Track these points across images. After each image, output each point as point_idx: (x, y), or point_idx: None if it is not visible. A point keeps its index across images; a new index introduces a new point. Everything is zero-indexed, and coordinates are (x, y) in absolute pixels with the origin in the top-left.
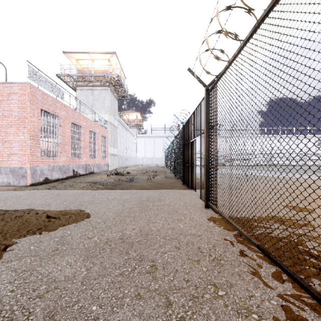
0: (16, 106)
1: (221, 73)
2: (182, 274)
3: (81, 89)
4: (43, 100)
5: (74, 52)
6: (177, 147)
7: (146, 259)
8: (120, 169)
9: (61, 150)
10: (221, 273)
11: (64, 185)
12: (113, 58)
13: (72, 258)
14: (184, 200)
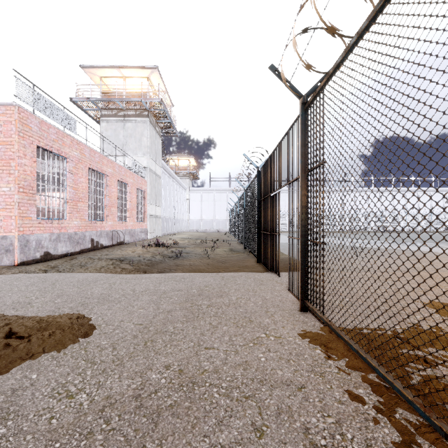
0: None
1: (338, 62)
2: None
3: (107, 120)
4: (41, 132)
5: (97, 66)
6: (249, 205)
7: None
8: (165, 237)
9: (72, 210)
10: None
11: (72, 265)
12: (153, 75)
13: None
14: (262, 295)
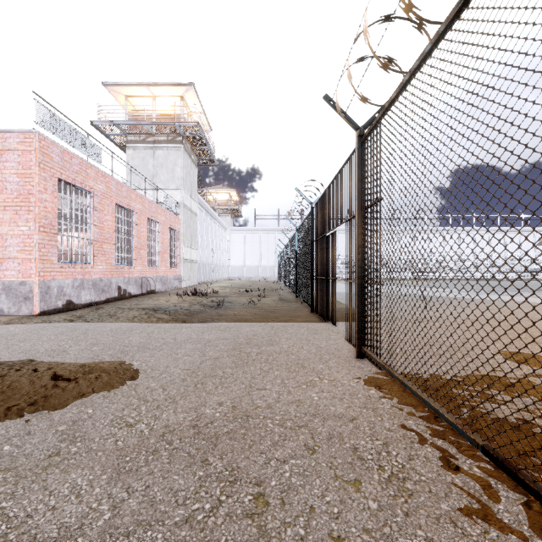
0: (13, 173)
1: (393, 97)
2: (324, 520)
3: (134, 147)
4: (63, 163)
5: (123, 83)
6: (301, 246)
7: (244, 477)
8: (202, 285)
9: (96, 252)
10: (413, 515)
11: (100, 315)
12: (189, 94)
13: (85, 476)
14: (316, 343)
